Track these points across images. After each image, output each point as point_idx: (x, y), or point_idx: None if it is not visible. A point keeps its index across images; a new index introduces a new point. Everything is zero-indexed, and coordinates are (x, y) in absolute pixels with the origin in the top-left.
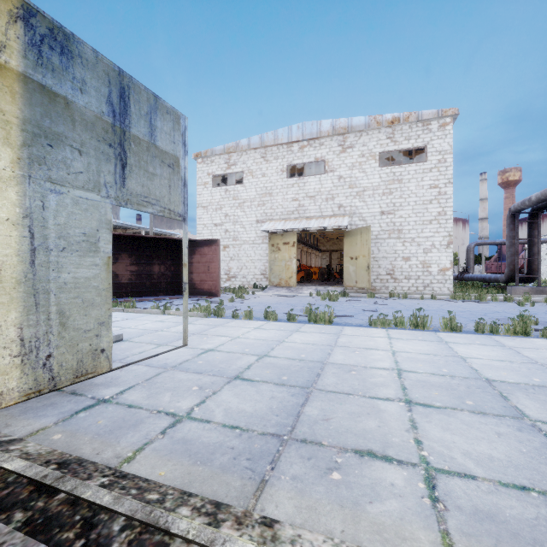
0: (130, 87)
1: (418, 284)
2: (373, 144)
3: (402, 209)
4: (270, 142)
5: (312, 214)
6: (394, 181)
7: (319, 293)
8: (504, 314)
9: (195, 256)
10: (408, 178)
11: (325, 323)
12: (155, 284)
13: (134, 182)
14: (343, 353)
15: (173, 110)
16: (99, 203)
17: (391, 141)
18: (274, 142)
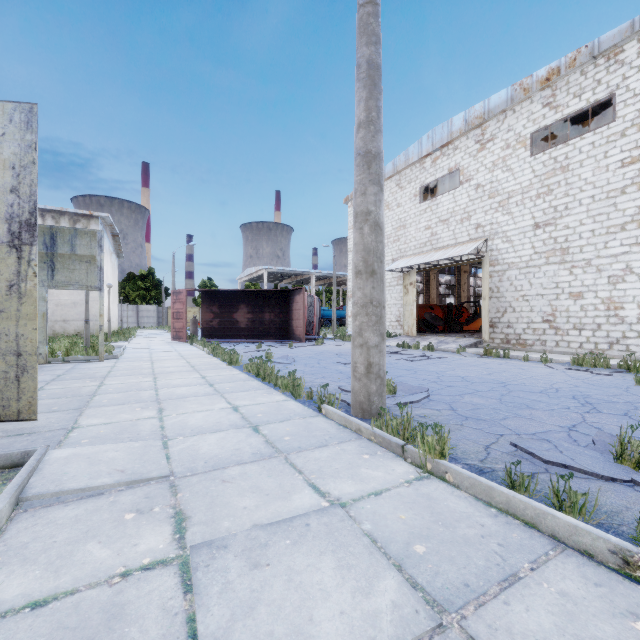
0: (58, 232)
1: (597, 338)
2: (521, 123)
3: (569, 214)
4: (401, 165)
5: (445, 244)
6: (555, 172)
7: (405, 344)
8: (472, 385)
9: (294, 304)
10: (580, 159)
11: (233, 364)
12: (266, 329)
13: (60, 276)
14: (134, 376)
15: (90, 231)
16: (39, 290)
17: (550, 108)
18: (405, 164)
